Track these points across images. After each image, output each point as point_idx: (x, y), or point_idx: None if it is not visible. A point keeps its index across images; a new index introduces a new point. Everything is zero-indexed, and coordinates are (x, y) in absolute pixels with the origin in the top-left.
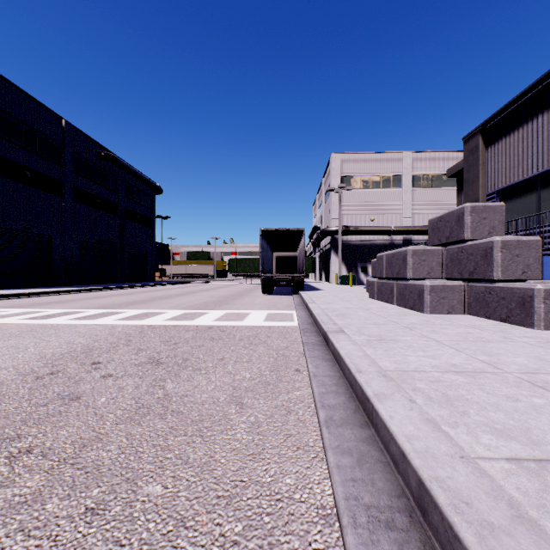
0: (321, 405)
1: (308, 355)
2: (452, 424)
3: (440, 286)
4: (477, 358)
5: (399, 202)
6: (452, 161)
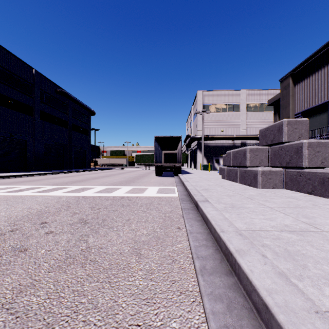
0: (196, 256)
1: (186, 217)
2: (298, 276)
3: (268, 171)
4: (300, 220)
5: (238, 120)
6: (270, 96)
